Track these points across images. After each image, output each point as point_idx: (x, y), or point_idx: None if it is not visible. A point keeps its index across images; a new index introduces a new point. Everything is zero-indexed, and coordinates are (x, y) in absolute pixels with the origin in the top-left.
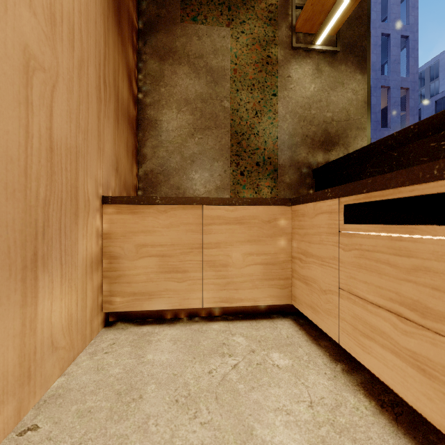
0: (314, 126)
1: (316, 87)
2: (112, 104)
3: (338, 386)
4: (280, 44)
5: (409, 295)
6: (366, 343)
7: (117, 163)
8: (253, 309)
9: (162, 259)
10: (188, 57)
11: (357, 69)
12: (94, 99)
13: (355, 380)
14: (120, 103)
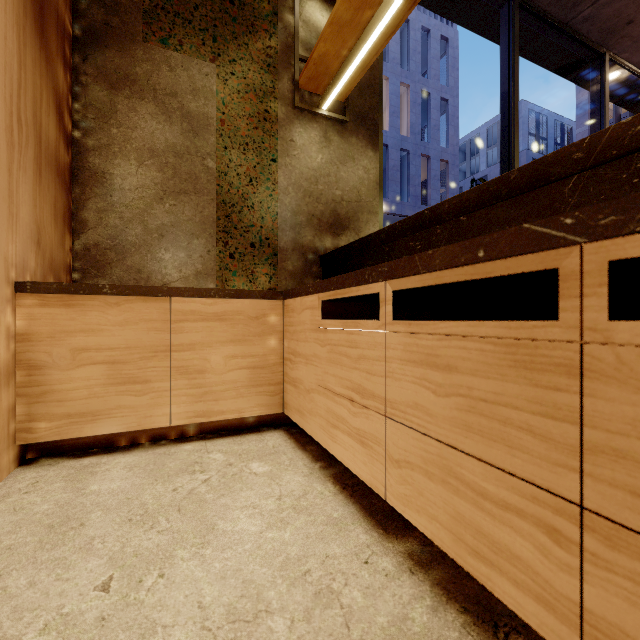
0: (322, 204)
1: (324, 158)
2: (31, 150)
3: (311, 480)
4: (281, 98)
5: (356, 381)
6: (334, 433)
7: (38, 233)
8: (239, 423)
9: (112, 366)
10: (155, 92)
11: (369, 145)
12: (3, 145)
13: (329, 473)
14: (44, 148)
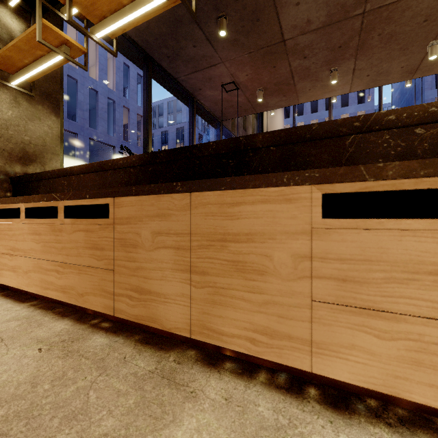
0: (12, 143)
1: (14, 114)
2: None
3: None
4: None
5: (12, 245)
6: (2, 273)
7: None
8: None
9: None
10: None
11: (53, 113)
12: None
13: (0, 294)
14: None
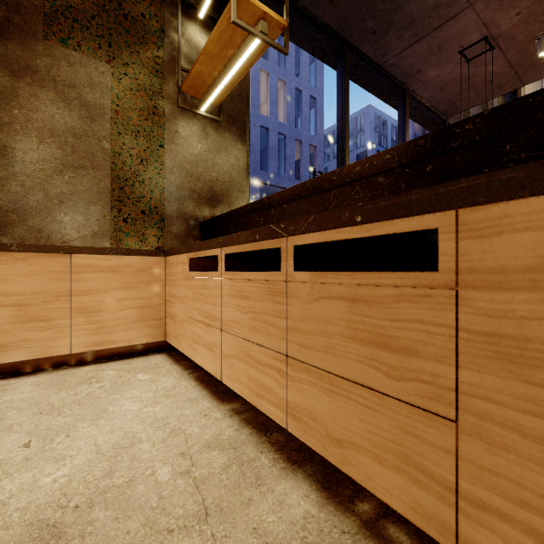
0: (201, 182)
1: (203, 147)
2: None
3: (180, 380)
4: (168, 98)
5: (207, 310)
6: (196, 347)
7: None
8: (130, 350)
9: (19, 308)
10: (55, 82)
11: (239, 140)
12: None
13: (194, 376)
14: None
